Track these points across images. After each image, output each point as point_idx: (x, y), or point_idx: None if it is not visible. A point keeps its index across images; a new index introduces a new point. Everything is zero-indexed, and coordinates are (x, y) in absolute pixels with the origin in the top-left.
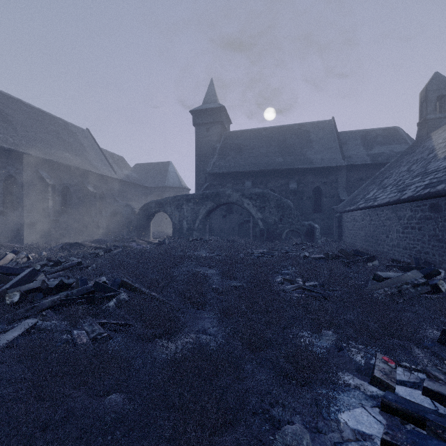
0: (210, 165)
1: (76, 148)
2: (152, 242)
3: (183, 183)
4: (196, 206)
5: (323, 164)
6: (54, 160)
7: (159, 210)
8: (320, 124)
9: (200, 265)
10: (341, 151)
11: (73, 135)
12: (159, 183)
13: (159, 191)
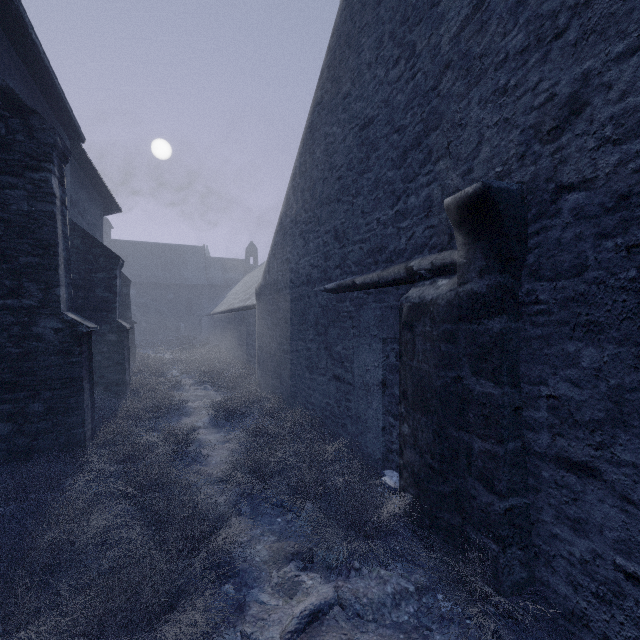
0: None
1: None
2: None
3: None
4: None
5: (193, 283)
6: None
7: None
8: (194, 249)
9: None
10: (206, 274)
11: None
12: None
13: None
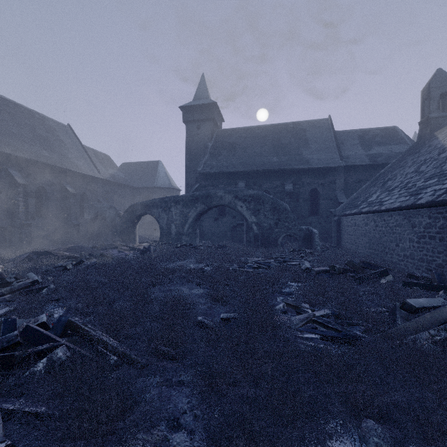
0: (201, 164)
1: (54, 145)
2: (137, 248)
3: (173, 183)
4: (185, 209)
5: (320, 165)
6: (26, 157)
7: (146, 213)
8: (316, 123)
9: (185, 281)
10: (338, 151)
11: (51, 131)
12: (148, 183)
13: (148, 191)
